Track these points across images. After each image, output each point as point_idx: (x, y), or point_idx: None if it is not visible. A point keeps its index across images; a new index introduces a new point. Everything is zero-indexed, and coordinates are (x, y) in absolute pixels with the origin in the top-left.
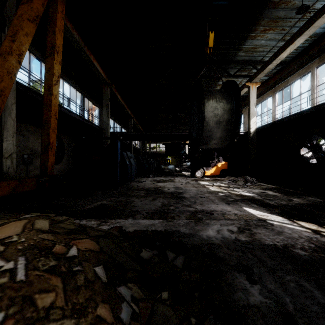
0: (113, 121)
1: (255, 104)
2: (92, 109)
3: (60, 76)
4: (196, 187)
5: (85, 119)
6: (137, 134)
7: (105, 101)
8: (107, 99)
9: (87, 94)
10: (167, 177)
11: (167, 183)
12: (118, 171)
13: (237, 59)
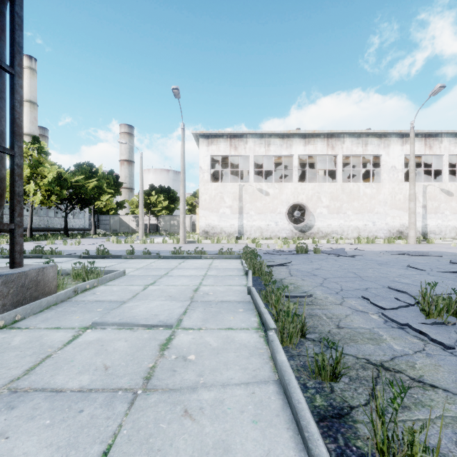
0: None
1: None
2: None
3: None
4: None
5: None
6: None
7: None
8: None
9: None
10: None
11: None
12: None
13: None
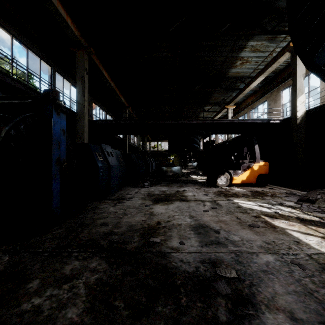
0: (104, 112)
1: (303, 75)
2: (70, 92)
3: (5, 28)
4: (249, 225)
5: (33, 89)
6: (128, 123)
7: (79, 72)
8: (82, 70)
9: (60, 69)
10: (172, 186)
11: (173, 204)
12: (54, 186)
13: (278, 5)
